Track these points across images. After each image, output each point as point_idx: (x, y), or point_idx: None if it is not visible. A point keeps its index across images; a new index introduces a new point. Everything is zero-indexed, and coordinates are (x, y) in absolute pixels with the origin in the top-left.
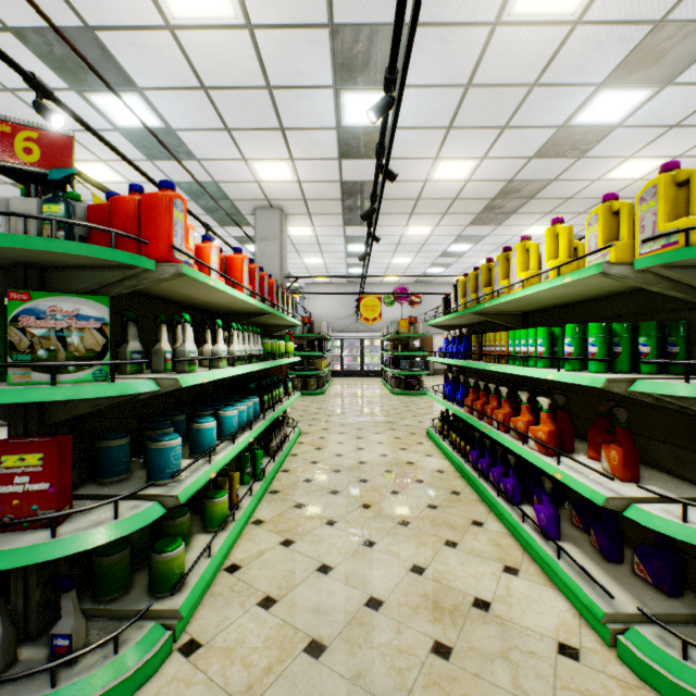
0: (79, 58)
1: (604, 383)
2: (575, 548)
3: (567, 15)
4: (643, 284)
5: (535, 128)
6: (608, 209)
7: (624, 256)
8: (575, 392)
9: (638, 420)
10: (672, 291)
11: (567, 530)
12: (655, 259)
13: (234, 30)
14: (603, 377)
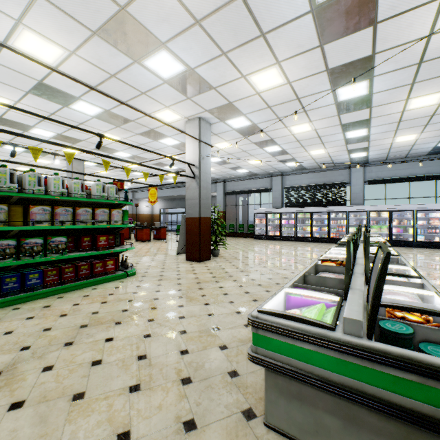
0: (72, 79)
1: None
2: None
3: None
4: None
5: None
6: None
7: None
8: None
9: None
10: None
11: None
12: None
13: (4, 37)
14: None
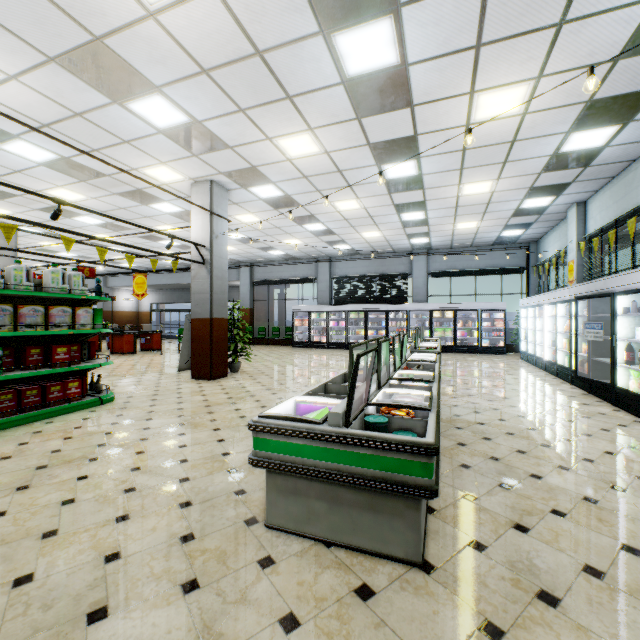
0: (14, 120)
1: None
2: None
3: None
4: None
5: None
6: None
7: None
8: None
9: None
10: None
11: None
12: None
13: None
14: None
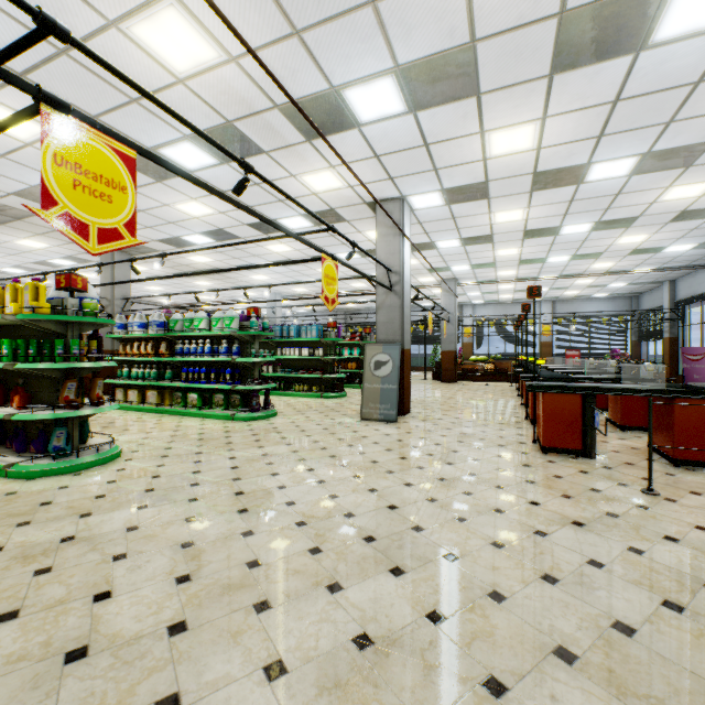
0: None
1: (4, 366)
2: (3, 454)
3: (21, 138)
4: (25, 324)
5: (10, 179)
6: (15, 287)
7: (21, 310)
8: (15, 376)
9: (40, 385)
10: (39, 328)
11: (2, 451)
12: (23, 316)
13: None
14: (4, 363)
